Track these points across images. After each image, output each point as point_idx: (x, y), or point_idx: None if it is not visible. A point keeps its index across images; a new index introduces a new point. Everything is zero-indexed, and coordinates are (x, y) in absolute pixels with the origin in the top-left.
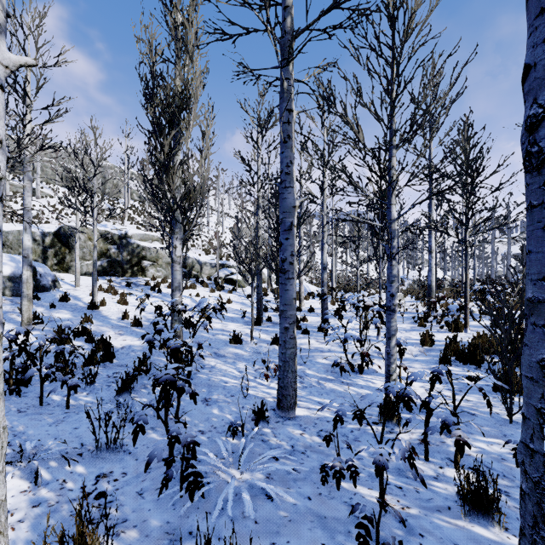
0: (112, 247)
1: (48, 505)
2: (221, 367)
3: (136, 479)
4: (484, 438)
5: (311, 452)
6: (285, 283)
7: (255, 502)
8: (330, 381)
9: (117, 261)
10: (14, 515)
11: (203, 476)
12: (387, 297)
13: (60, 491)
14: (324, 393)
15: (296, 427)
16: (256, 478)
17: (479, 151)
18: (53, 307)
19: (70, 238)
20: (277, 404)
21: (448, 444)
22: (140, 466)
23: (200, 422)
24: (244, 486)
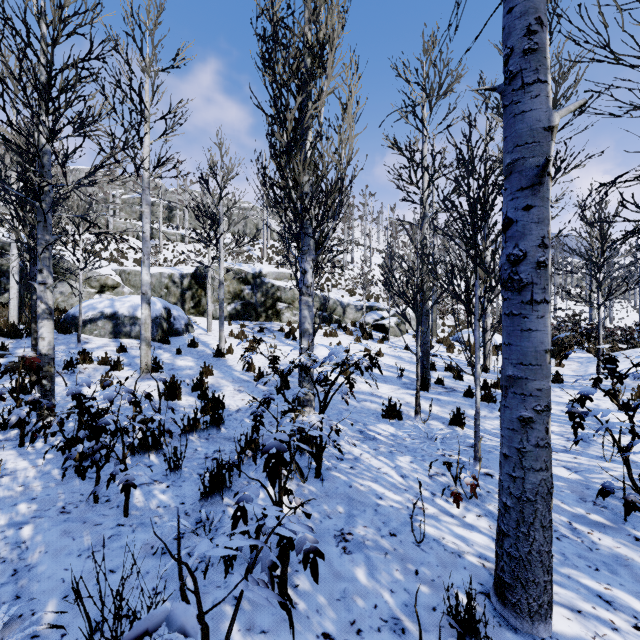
0: (246, 287)
1: None
2: (370, 461)
3: None
4: None
5: None
6: (522, 312)
7: None
8: (602, 531)
9: (251, 304)
10: None
11: None
12: None
13: None
14: (602, 567)
15: None
16: None
17: None
18: (179, 353)
19: (205, 278)
20: (496, 587)
21: None
22: None
23: (328, 604)
24: None
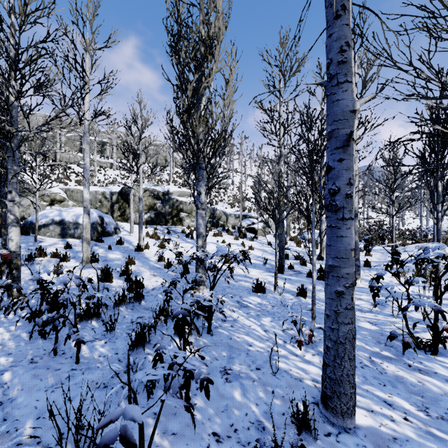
0: (158, 202)
1: None
2: (244, 321)
3: None
4: None
5: None
6: (337, 225)
7: None
8: (389, 361)
9: (162, 213)
10: None
11: None
12: None
13: None
14: (387, 383)
15: None
16: None
17: None
18: (110, 249)
19: (128, 195)
20: (322, 398)
21: None
22: None
23: (216, 414)
24: None
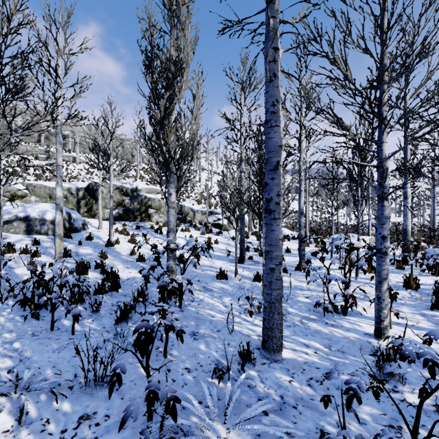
0: (126, 198)
1: None
2: (209, 301)
3: (118, 424)
4: None
5: (303, 407)
6: (271, 223)
7: None
8: (314, 321)
9: (130, 209)
10: None
11: (186, 429)
12: (377, 239)
13: (40, 435)
14: (309, 334)
15: (283, 371)
16: None
17: None
18: (80, 244)
19: (96, 191)
20: (262, 343)
21: None
22: (124, 407)
23: (187, 358)
24: None
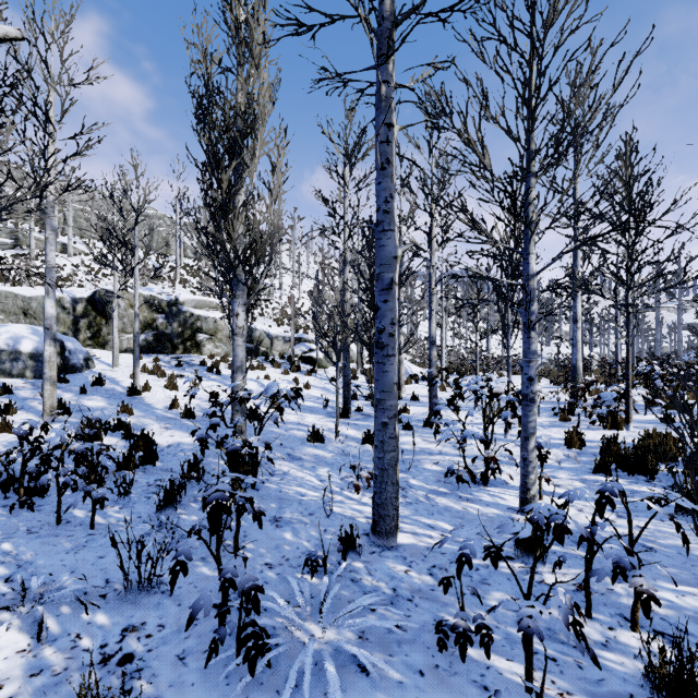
0: (160, 316)
1: (52, 673)
2: (297, 474)
3: (177, 634)
4: (670, 586)
5: (420, 599)
6: (383, 361)
7: (344, 677)
8: (444, 496)
9: (166, 335)
10: (4, 688)
11: (270, 633)
12: (522, 382)
13: (71, 652)
14: (436, 513)
15: (399, 560)
16: (344, 637)
17: (645, 182)
18: (84, 393)
19: (107, 305)
20: (371, 527)
21: (618, 592)
22: (183, 615)
23: (267, 551)
24: (328, 650)
